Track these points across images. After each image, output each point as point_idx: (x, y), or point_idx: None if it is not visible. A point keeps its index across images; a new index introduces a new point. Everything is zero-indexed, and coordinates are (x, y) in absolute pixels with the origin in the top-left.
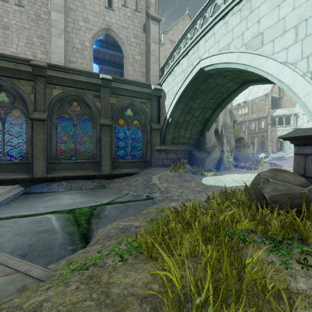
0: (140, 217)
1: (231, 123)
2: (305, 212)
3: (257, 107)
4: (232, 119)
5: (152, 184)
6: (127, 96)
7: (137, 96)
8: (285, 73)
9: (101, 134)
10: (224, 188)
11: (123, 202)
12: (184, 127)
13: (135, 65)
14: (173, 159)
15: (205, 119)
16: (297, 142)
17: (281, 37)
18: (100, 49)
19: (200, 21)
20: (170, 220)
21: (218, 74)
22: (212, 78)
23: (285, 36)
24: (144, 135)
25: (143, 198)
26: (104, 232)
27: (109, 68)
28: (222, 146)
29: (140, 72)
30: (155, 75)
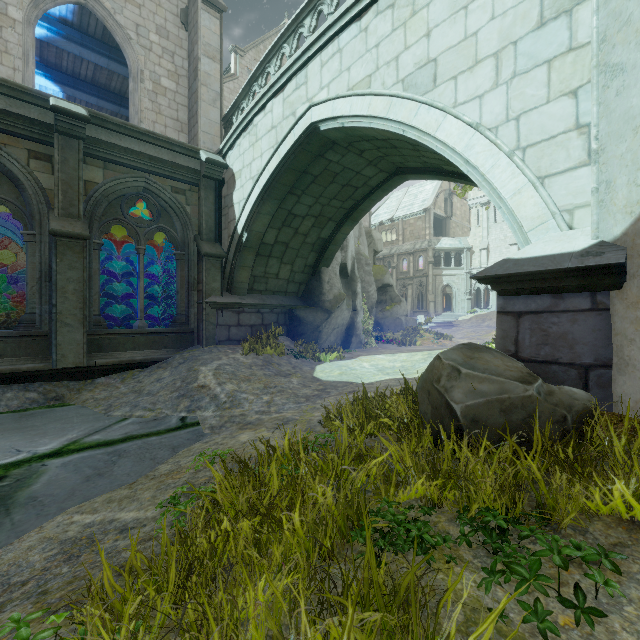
0: (146, 489)
1: (369, 256)
2: (540, 443)
3: (412, 230)
4: (372, 247)
5: (197, 386)
6: (136, 168)
7: (163, 172)
8: (478, 148)
9: (54, 259)
10: (360, 388)
11: (106, 444)
12: (276, 255)
13: (161, 101)
14: (253, 326)
15: (321, 241)
16: (504, 287)
17: (469, 73)
18: (64, 45)
19: (311, 21)
20: (223, 499)
21: (348, 145)
22: (335, 152)
23: (477, 72)
24: (181, 268)
25: (170, 425)
26: (1, 566)
27: (93, 100)
28: (353, 299)
29: (174, 121)
30: (212, 133)
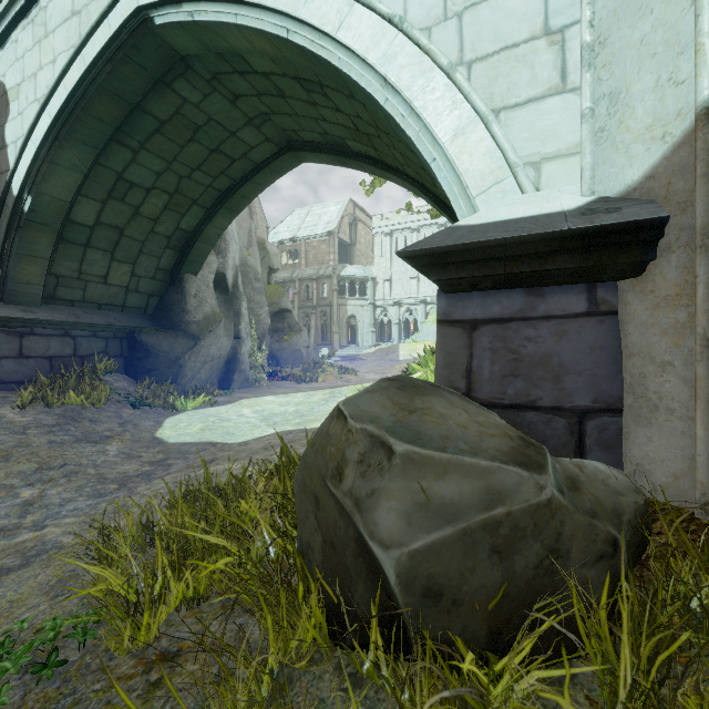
0: None
1: (263, 273)
2: (630, 679)
3: (316, 254)
4: (266, 263)
5: None
6: None
7: None
8: (403, 59)
9: None
10: (225, 453)
11: None
12: (101, 246)
13: None
14: (55, 359)
15: (183, 234)
16: (453, 273)
17: None
18: None
19: None
20: None
21: (212, 78)
22: (192, 85)
23: None
24: None
25: None
26: None
27: None
28: (236, 323)
29: None
30: None
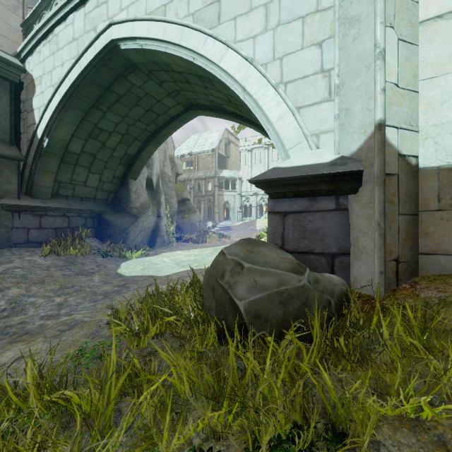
0: None
1: (173, 176)
2: (318, 336)
3: (204, 163)
4: (174, 170)
5: None
6: None
7: None
8: (253, 79)
9: None
10: (158, 280)
11: None
12: (83, 164)
13: None
14: (58, 229)
15: (129, 156)
16: (275, 190)
17: (246, 17)
18: None
19: None
20: None
21: (149, 73)
22: (137, 77)
23: (252, 17)
24: None
25: None
26: None
27: None
28: (158, 208)
29: None
30: (12, 39)
